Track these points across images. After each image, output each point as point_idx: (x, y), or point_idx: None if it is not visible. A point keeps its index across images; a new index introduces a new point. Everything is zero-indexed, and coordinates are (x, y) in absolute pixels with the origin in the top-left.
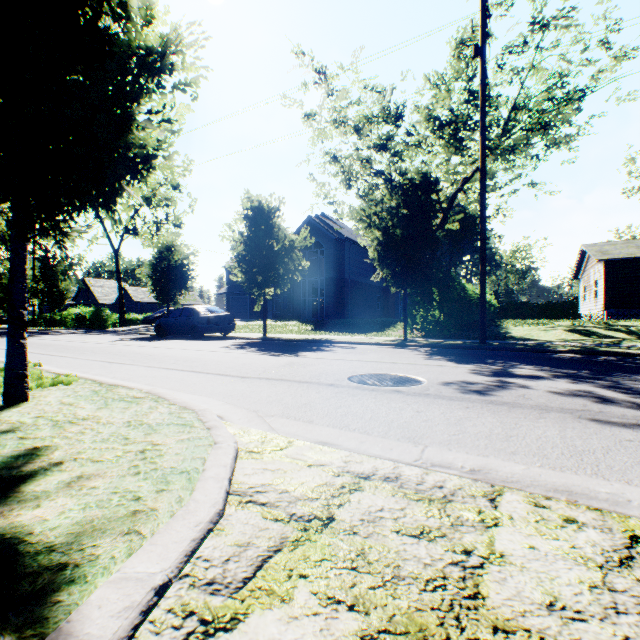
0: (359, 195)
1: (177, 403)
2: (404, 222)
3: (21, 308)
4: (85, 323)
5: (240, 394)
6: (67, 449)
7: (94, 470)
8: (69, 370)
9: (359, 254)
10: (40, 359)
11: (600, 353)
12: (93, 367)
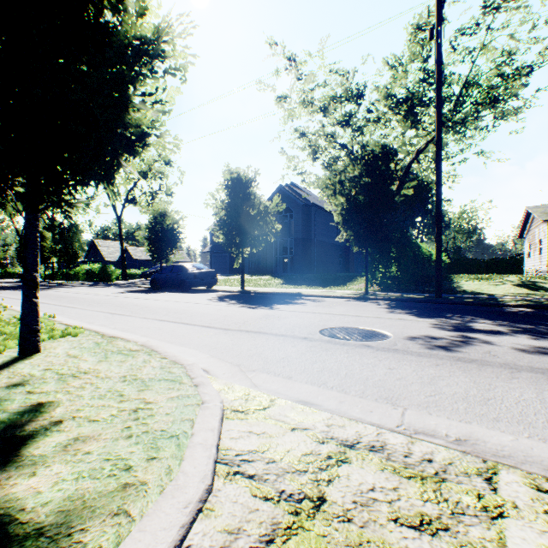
0: (324, 166)
1: (168, 357)
2: (366, 189)
3: (34, 271)
4: (94, 277)
5: (223, 347)
6: (67, 406)
7: (90, 431)
8: (78, 321)
9: (323, 217)
10: (55, 310)
11: None
12: (98, 318)
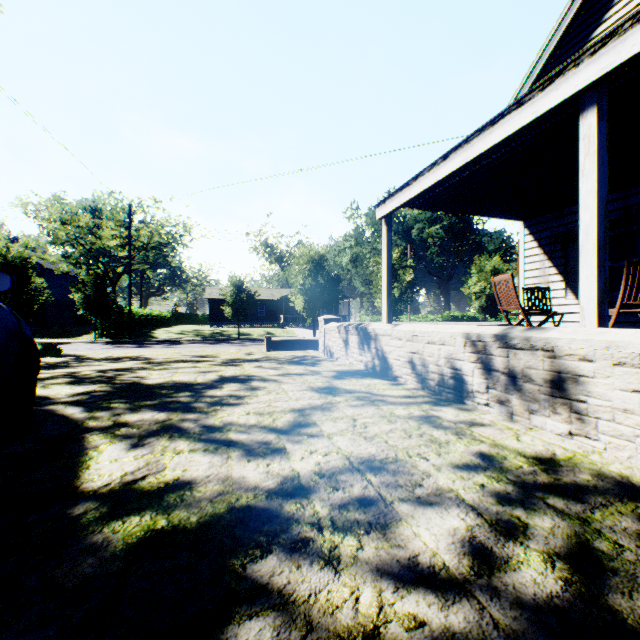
0: (65, 257)
1: None
2: (95, 291)
3: None
4: None
5: None
6: None
7: None
8: None
9: (58, 278)
10: None
11: (164, 341)
12: None
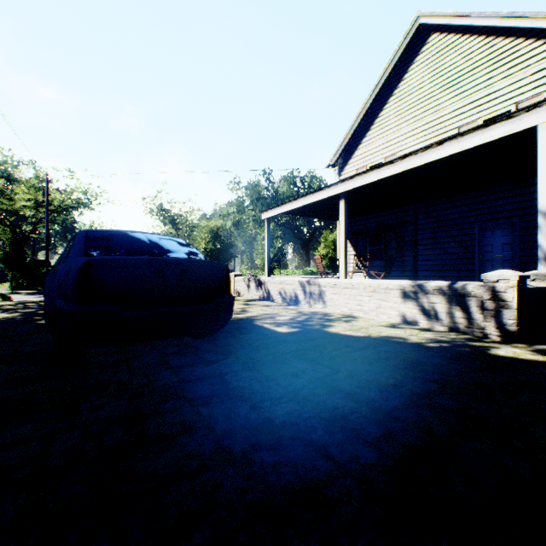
0: None
1: None
2: (14, 248)
3: None
4: None
5: None
6: None
7: None
8: None
9: None
10: None
11: None
12: None
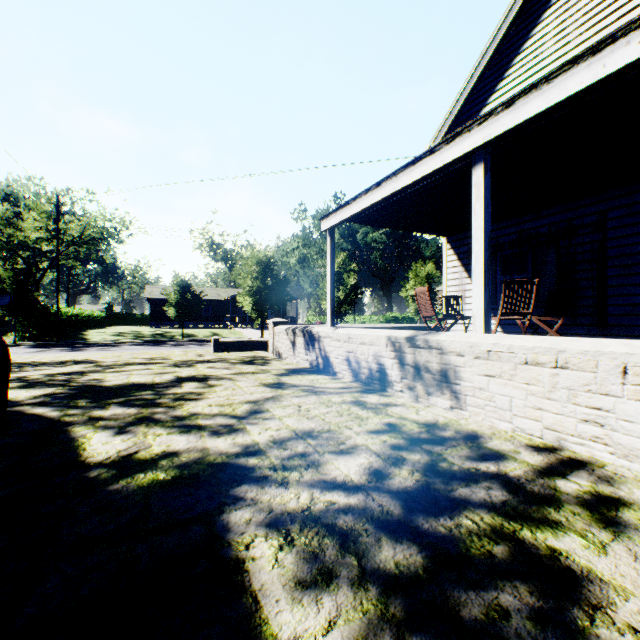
0: None
1: None
2: (16, 289)
3: None
4: None
5: None
6: None
7: None
8: None
9: None
10: None
11: (99, 343)
12: None
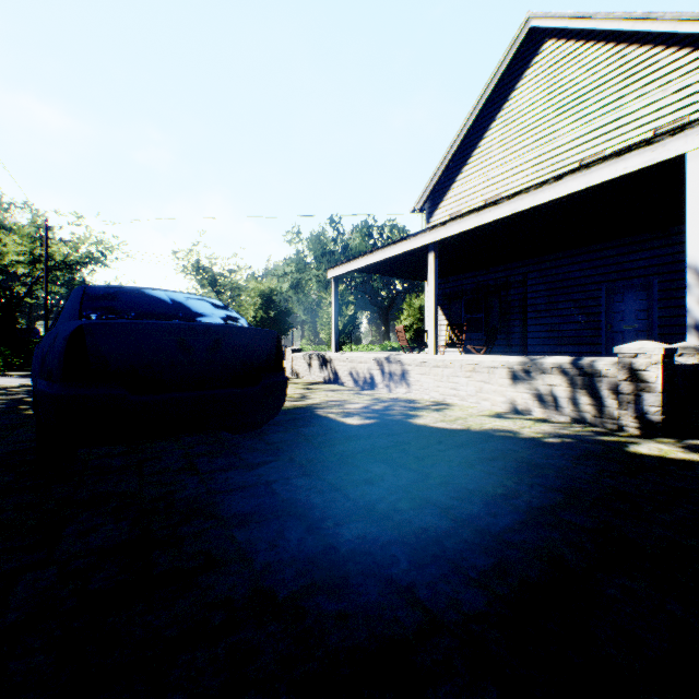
0: None
1: None
2: (2, 317)
3: None
4: None
5: None
6: None
7: None
8: None
9: None
10: None
11: None
12: None
